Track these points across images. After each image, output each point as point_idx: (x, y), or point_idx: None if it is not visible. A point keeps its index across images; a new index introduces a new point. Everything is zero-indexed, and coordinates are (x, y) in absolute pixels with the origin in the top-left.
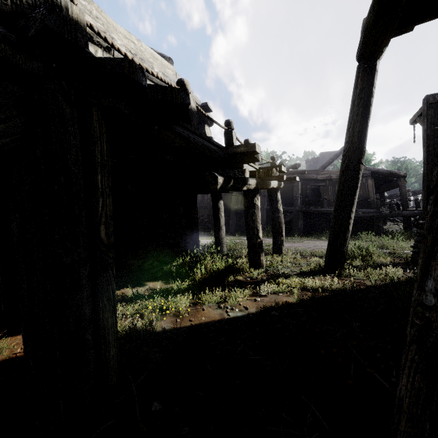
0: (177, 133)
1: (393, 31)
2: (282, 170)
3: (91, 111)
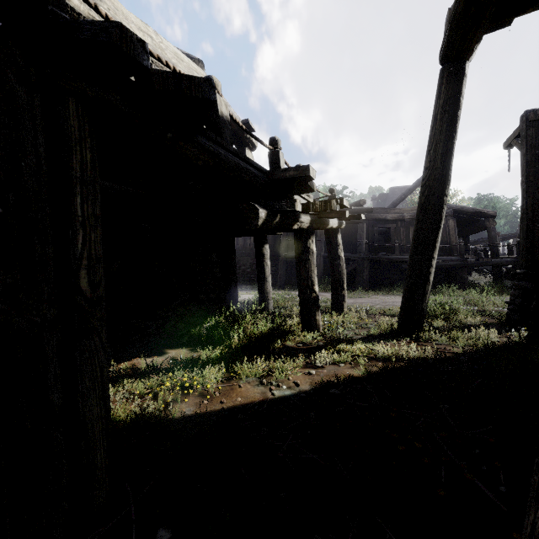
0: (201, 146)
1: (488, 23)
2: (343, 204)
3: (66, 102)
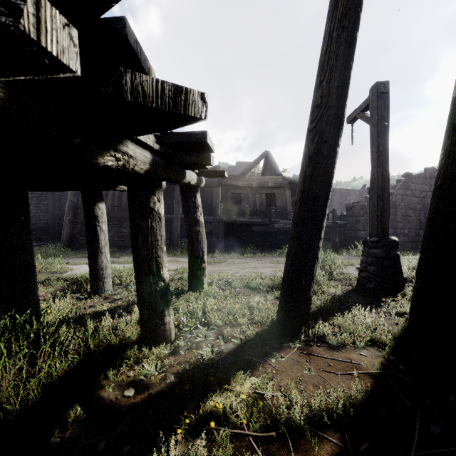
0: None
1: None
2: (208, 142)
3: None
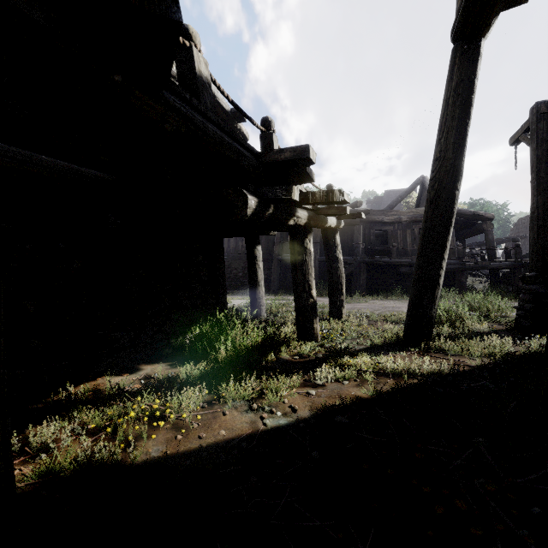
0: (168, 103)
1: None
2: (345, 198)
3: None
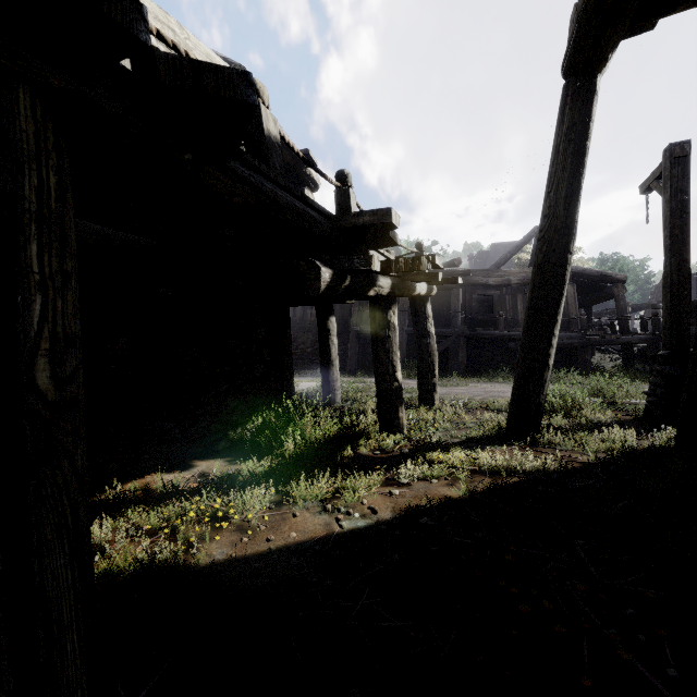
0: (237, 175)
1: (628, 22)
2: (436, 263)
3: (12, 93)
